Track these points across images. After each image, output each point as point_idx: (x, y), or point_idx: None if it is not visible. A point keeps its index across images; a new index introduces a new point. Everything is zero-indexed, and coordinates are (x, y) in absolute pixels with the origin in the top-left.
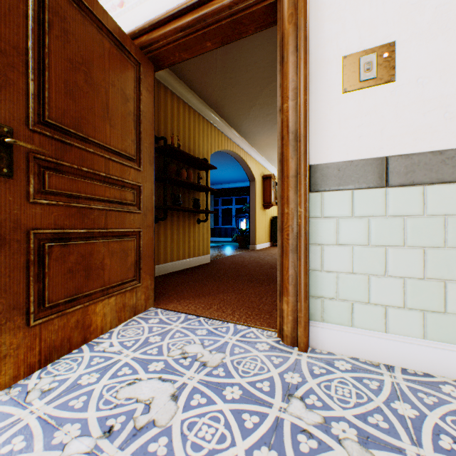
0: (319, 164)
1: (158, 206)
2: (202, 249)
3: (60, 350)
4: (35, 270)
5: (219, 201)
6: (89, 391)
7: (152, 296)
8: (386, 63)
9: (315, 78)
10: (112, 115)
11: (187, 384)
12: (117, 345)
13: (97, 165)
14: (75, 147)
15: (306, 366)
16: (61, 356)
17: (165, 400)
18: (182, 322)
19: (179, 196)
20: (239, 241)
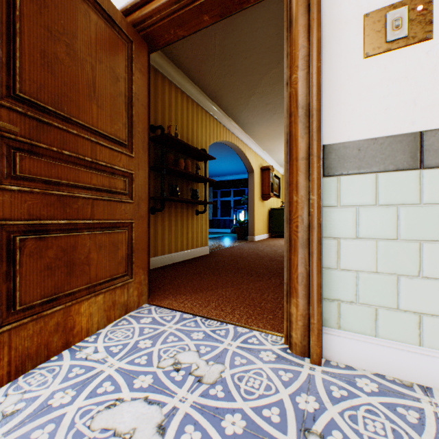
0: (335, 143)
1: (155, 197)
2: (201, 240)
3: (35, 359)
4: (2, 267)
5: (218, 193)
6: (59, 417)
7: (145, 292)
8: (420, 18)
9: (330, 42)
10: (100, 95)
11: (177, 409)
12: (102, 351)
13: (82, 149)
14: (55, 128)
15: (321, 385)
16: (37, 365)
17: (149, 433)
18: (176, 322)
19: (176, 186)
20: (237, 233)
